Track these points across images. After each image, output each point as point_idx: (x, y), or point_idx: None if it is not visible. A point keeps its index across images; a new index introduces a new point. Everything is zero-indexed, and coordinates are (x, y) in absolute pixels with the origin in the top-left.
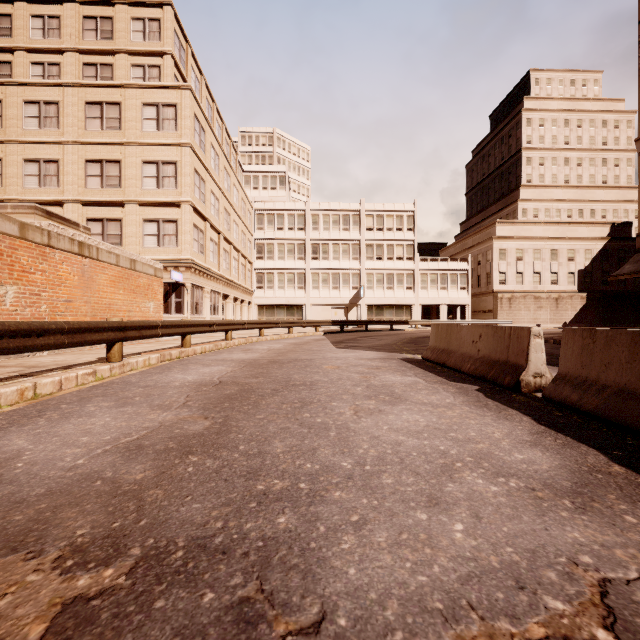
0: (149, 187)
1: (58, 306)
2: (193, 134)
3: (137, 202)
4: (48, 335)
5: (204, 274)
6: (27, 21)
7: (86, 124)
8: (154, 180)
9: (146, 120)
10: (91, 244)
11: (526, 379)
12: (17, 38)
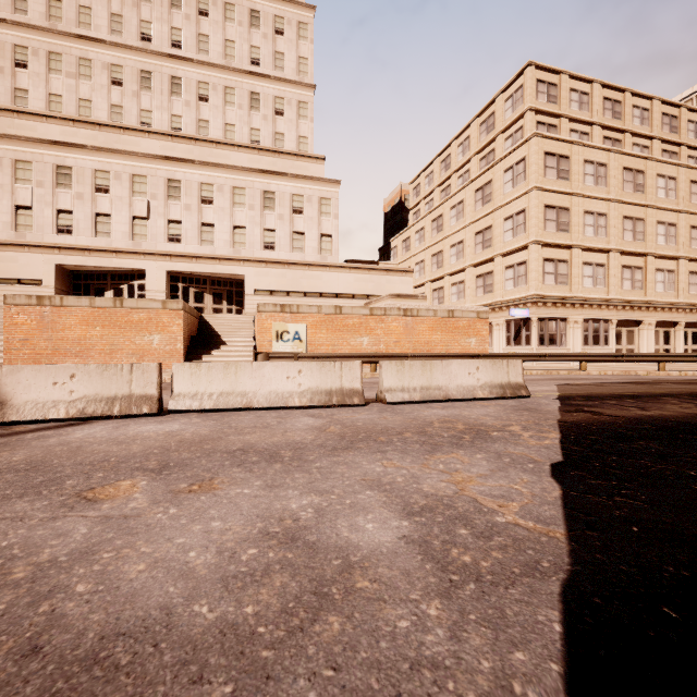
0: (507, 239)
1: (390, 345)
2: (542, 174)
3: (500, 255)
4: (332, 358)
5: (565, 304)
6: (456, 152)
7: (475, 207)
8: (510, 232)
9: (506, 184)
10: (413, 308)
11: (378, 393)
12: (452, 167)
